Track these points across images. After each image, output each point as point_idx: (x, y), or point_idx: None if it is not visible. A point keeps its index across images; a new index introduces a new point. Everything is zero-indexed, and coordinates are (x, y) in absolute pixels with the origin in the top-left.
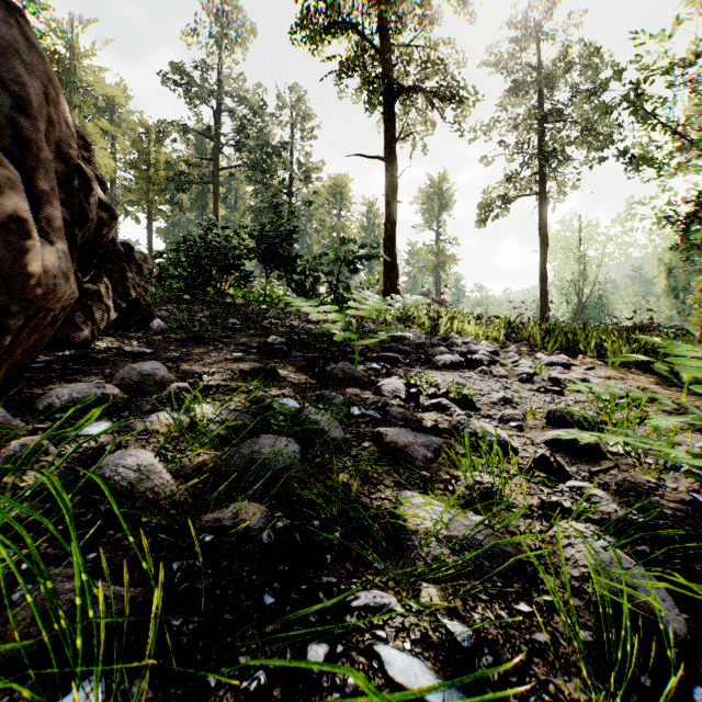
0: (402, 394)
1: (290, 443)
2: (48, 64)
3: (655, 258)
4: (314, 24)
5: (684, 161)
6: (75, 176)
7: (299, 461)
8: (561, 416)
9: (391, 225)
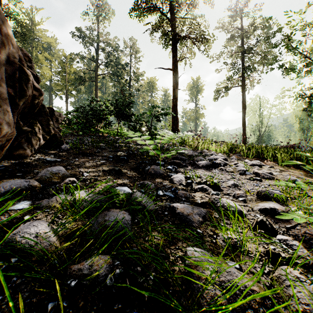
0: (183, 183)
1: (125, 215)
2: (3, 14)
3: (294, 115)
4: (140, 8)
5: (309, 70)
6: (17, 72)
7: (130, 225)
8: (264, 194)
9: (175, 100)
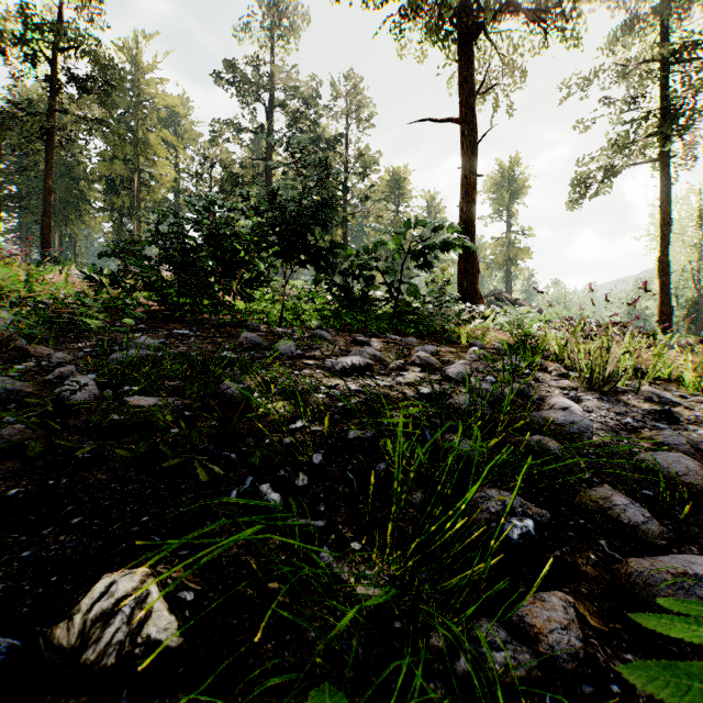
0: None
1: None
2: None
3: None
4: None
5: None
6: None
7: None
8: None
9: (468, 206)
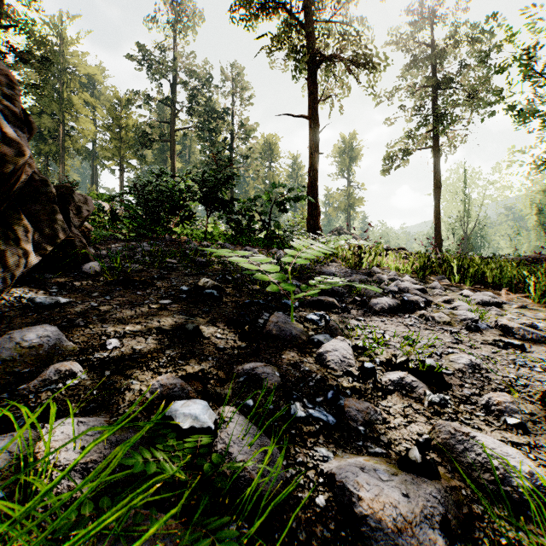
0: (353, 369)
1: None
2: None
3: (527, 199)
4: (249, 5)
5: None
6: None
7: None
8: None
9: (313, 172)
